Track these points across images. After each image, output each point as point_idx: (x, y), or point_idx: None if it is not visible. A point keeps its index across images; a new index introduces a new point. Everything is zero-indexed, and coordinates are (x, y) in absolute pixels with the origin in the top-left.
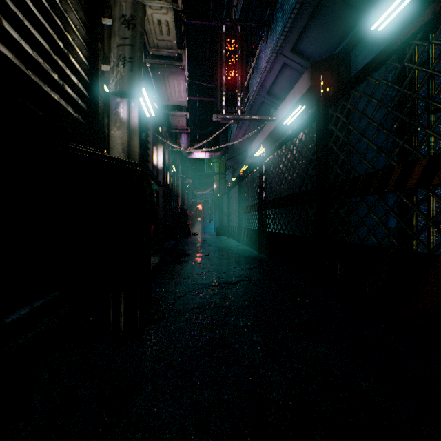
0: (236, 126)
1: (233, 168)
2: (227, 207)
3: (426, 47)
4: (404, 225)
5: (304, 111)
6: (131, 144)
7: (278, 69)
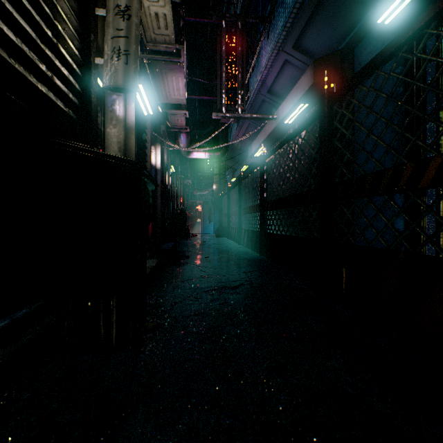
0: (236, 125)
1: (233, 168)
2: (226, 208)
3: (442, 36)
4: (416, 227)
5: (306, 110)
6: (127, 142)
7: (280, 67)
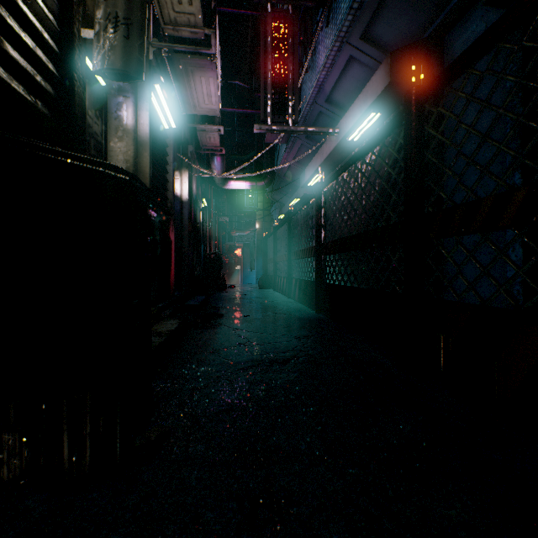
0: (284, 147)
1: (280, 203)
2: (272, 252)
3: None
4: None
5: (378, 122)
6: (139, 162)
7: (342, 66)
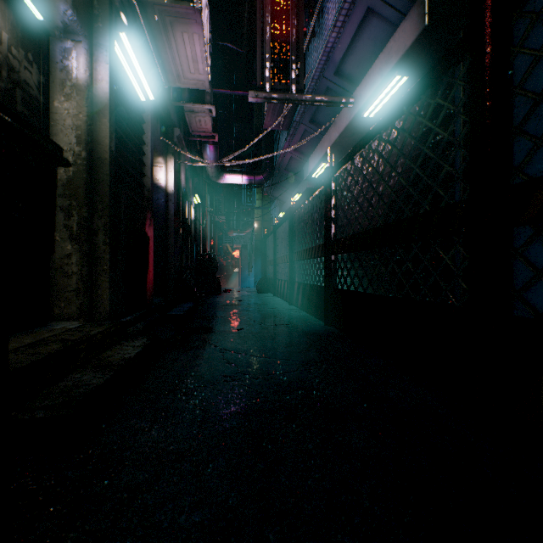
0: (285, 135)
1: (280, 200)
2: (272, 253)
3: None
4: None
5: (402, 91)
6: (96, 130)
7: (357, 23)
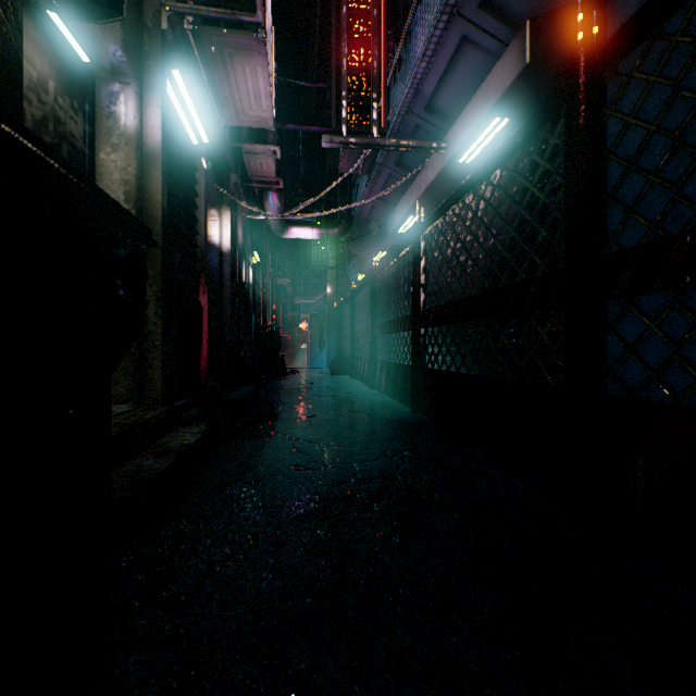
0: (365, 180)
1: (360, 259)
2: (349, 325)
3: None
4: None
5: (503, 134)
6: (146, 184)
7: (451, 52)
